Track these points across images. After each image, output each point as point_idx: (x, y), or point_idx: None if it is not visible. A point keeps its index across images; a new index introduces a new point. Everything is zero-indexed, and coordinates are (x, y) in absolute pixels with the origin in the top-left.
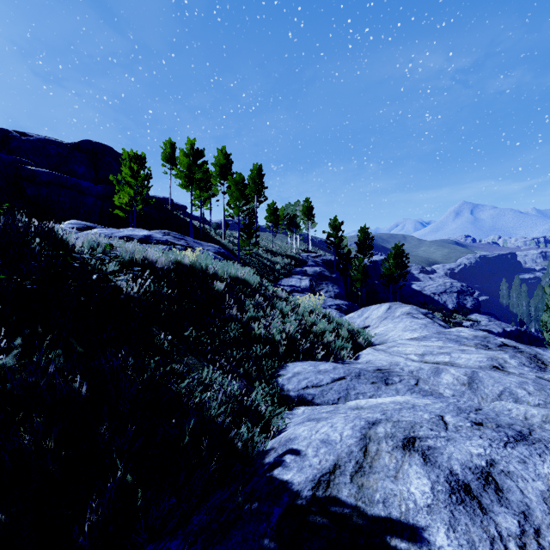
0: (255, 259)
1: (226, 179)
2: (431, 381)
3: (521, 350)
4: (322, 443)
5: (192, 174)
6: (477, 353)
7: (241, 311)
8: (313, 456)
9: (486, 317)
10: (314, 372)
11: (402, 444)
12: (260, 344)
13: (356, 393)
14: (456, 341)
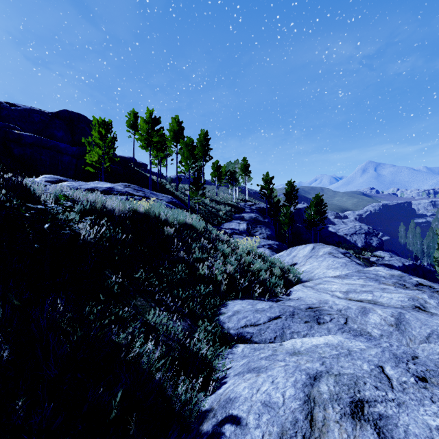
0: (202, 207)
1: (179, 142)
2: (359, 320)
3: (436, 289)
4: (264, 406)
5: (150, 138)
6: (397, 292)
7: (188, 253)
8: (255, 427)
9: (388, 253)
10: (252, 311)
11: (350, 410)
12: (204, 283)
13: (291, 332)
14: (376, 280)
